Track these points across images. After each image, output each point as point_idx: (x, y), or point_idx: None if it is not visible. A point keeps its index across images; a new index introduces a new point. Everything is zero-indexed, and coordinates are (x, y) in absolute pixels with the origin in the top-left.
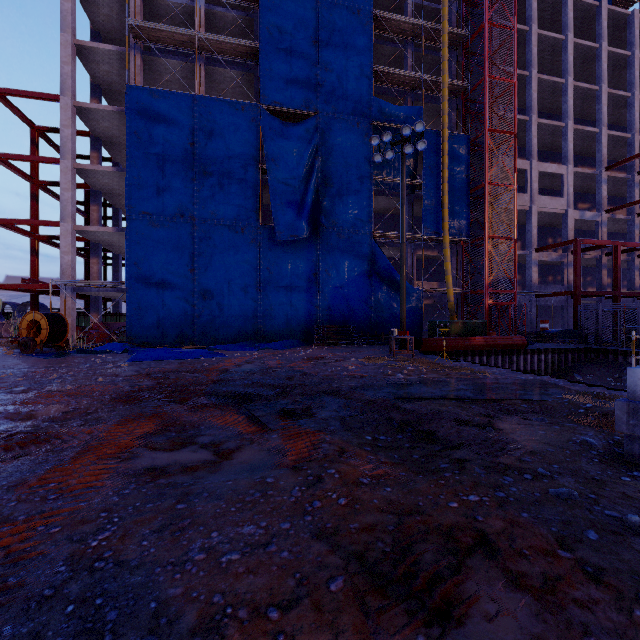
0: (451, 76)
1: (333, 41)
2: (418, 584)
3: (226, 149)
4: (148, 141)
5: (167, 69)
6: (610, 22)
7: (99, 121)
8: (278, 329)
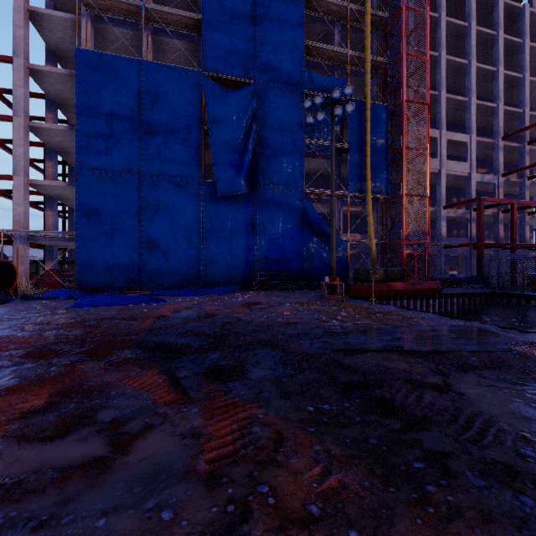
0: (372, 54)
1: (269, 17)
2: None
3: (171, 111)
4: (97, 101)
5: (117, 38)
6: (505, 14)
7: (53, 83)
8: (219, 276)
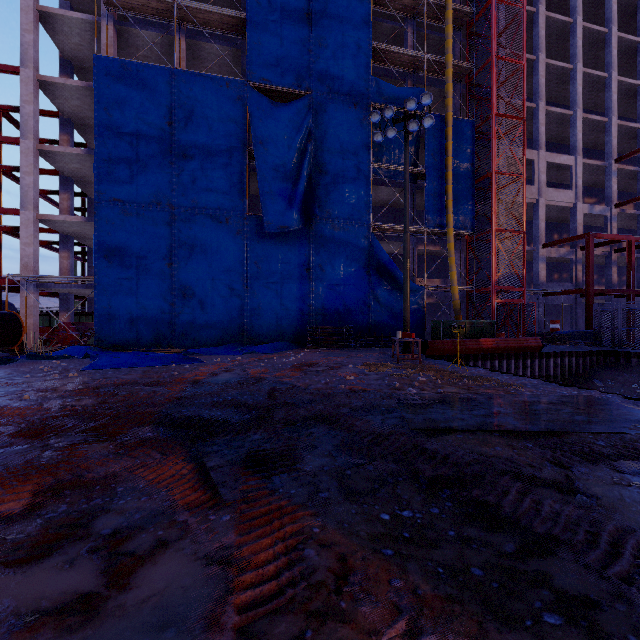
0: (454, 58)
1: (328, 14)
2: None
3: (209, 130)
4: (120, 119)
5: (144, 43)
6: (619, 7)
7: (68, 99)
8: (267, 330)
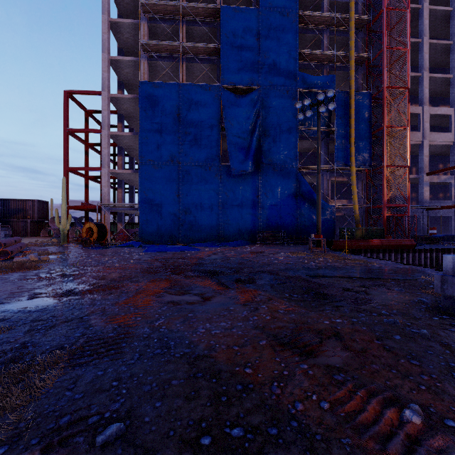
0: (357, 50)
1: (270, 37)
2: (299, 345)
3: (199, 116)
4: (152, 115)
5: (162, 67)
6: None
7: (123, 104)
8: (232, 233)
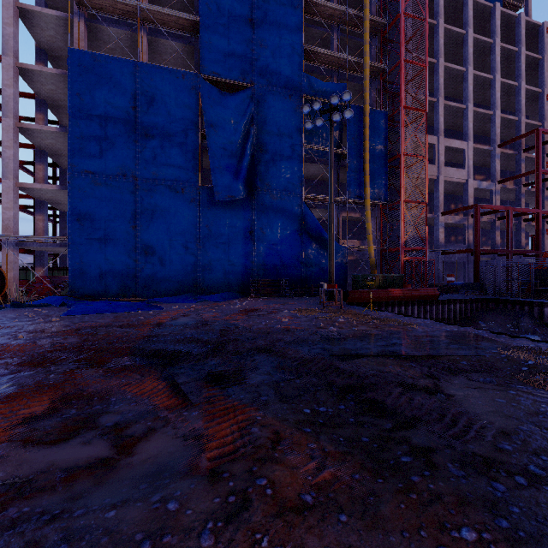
0: (371, 59)
1: (267, 20)
2: None
3: (167, 114)
4: (91, 103)
5: (111, 37)
6: (501, 22)
7: (43, 83)
8: (217, 282)
